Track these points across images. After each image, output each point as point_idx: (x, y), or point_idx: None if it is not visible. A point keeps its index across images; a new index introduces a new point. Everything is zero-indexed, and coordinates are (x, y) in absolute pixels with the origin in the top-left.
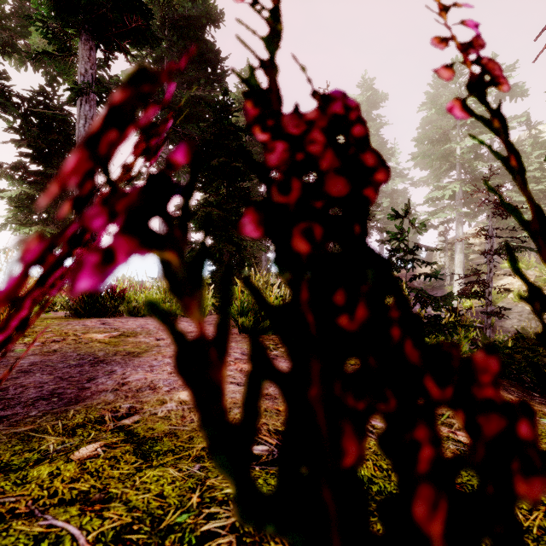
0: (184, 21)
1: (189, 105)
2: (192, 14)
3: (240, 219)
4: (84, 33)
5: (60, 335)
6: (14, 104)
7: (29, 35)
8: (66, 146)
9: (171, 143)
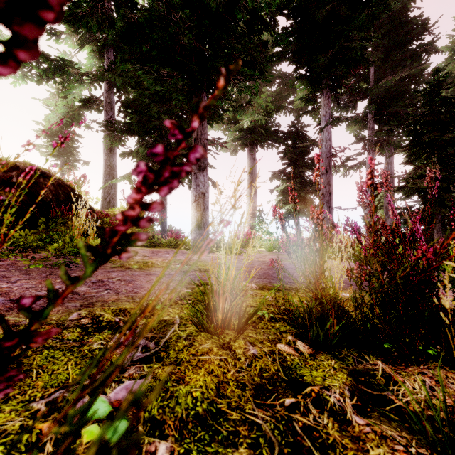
0: (388, 19)
1: (394, 88)
2: (396, 9)
3: (454, 182)
4: (324, 91)
5: (331, 266)
6: (279, 137)
7: (288, 97)
8: (305, 152)
9: (375, 123)
